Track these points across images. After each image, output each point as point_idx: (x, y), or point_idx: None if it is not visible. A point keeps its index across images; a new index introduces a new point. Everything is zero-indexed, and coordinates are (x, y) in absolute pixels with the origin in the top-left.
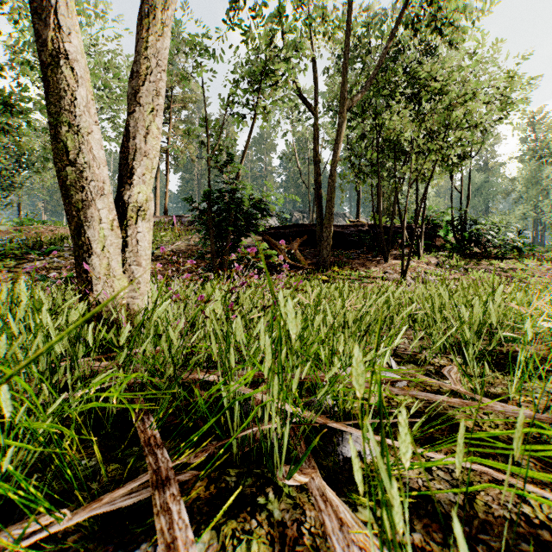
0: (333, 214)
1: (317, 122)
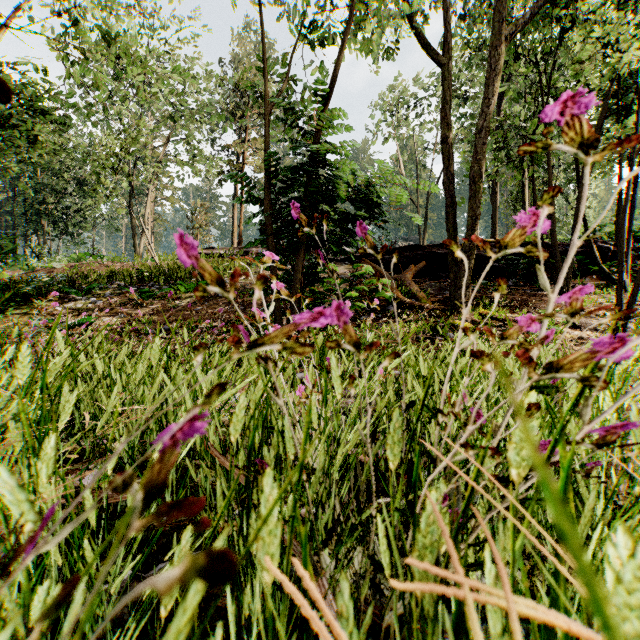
0: (478, 218)
1: (448, 77)
